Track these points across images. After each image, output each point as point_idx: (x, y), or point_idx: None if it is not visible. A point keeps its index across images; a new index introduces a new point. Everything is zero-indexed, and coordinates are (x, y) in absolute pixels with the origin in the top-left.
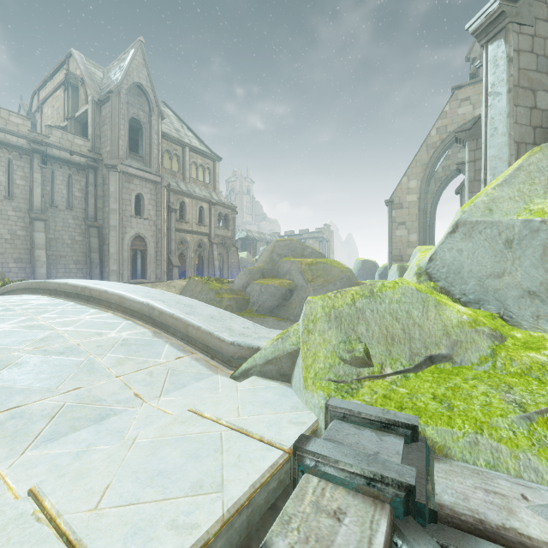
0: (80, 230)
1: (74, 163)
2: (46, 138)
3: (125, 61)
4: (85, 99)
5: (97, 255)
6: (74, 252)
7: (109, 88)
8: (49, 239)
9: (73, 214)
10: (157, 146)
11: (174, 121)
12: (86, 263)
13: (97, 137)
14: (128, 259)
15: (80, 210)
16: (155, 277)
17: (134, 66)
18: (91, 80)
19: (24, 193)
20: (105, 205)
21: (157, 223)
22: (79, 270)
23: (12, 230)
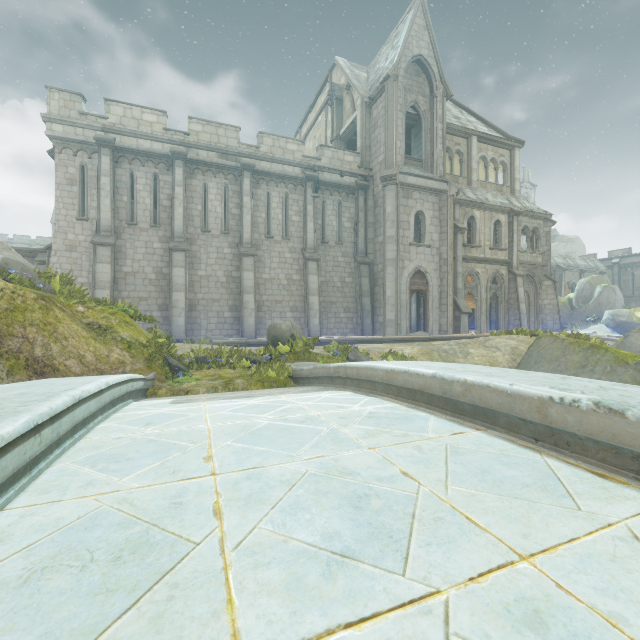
0: (349, 270)
1: (344, 187)
2: (318, 161)
3: (400, 33)
4: (351, 108)
5: (368, 300)
6: (343, 297)
7: (381, 79)
8: (320, 282)
9: (342, 250)
10: (440, 140)
11: (449, 107)
12: (355, 310)
13: (366, 148)
14: (406, 303)
15: (349, 244)
16: (438, 329)
17: (413, 33)
18: (357, 81)
19: (298, 230)
20: (377, 233)
21: (440, 250)
22: (348, 319)
23: (288, 275)
